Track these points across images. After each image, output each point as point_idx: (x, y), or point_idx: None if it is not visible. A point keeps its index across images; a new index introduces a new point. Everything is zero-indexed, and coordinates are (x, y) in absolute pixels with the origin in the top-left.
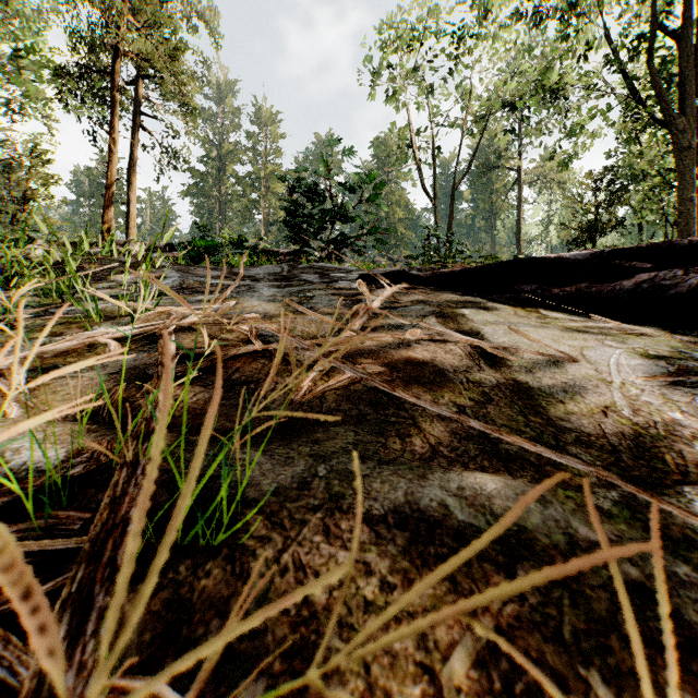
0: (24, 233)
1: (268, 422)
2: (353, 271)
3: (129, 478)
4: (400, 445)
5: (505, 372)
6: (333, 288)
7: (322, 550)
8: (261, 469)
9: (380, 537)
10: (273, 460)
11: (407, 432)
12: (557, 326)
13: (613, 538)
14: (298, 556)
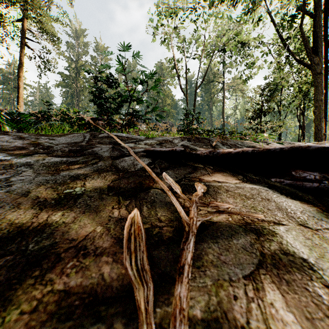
0: None
1: None
2: (141, 140)
3: None
4: None
5: None
6: (115, 169)
7: None
8: None
9: None
10: None
11: None
12: None
13: None
14: None
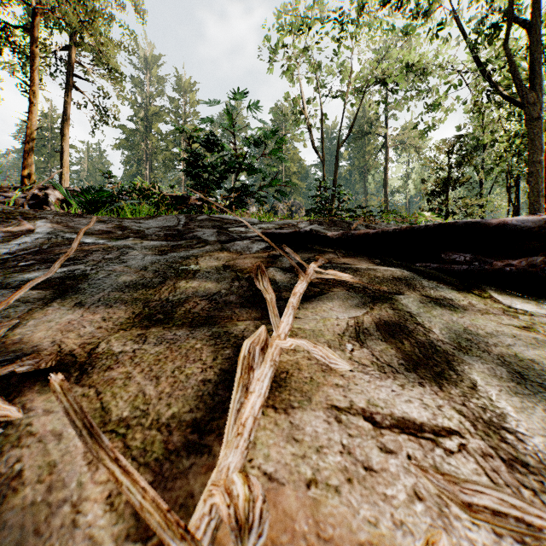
0: None
1: None
2: (254, 224)
3: None
4: None
5: None
6: (227, 252)
7: None
8: None
9: None
10: None
11: None
12: None
13: None
14: None
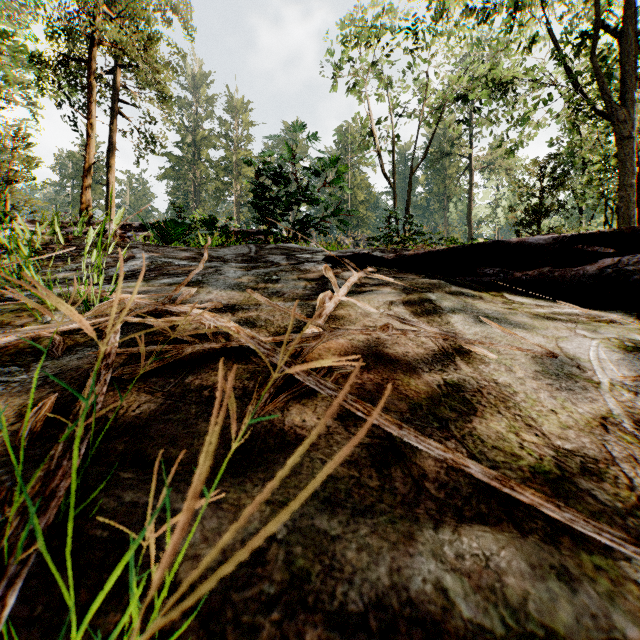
0: None
1: (201, 503)
2: (319, 251)
3: None
4: (378, 481)
5: (484, 371)
6: (299, 270)
7: None
8: (203, 529)
9: None
10: (219, 512)
11: (384, 459)
12: (525, 313)
13: None
14: None
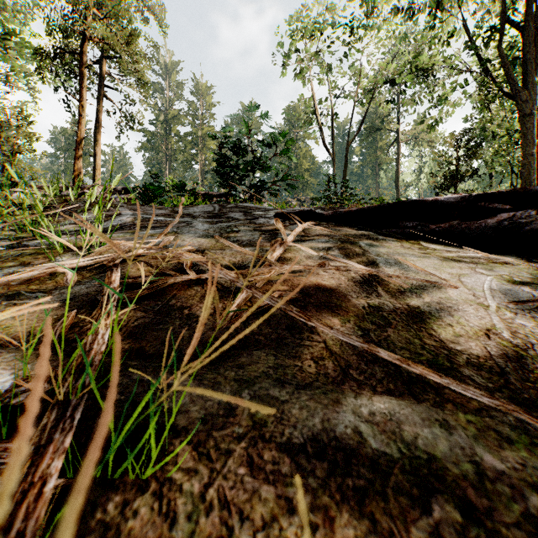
0: (8, 179)
1: (195, 362)
2: (271, 209)
3: (57, 421)
4: (315, 368)
5: (399, 297)
6: (254, 224)
7: (246, 484)
8: (190, 395)
9: (300, 468)
10: (201, 386)
11: (320, 355)
12: (436, 256)
13: (517, 466)
14: (223, 491)
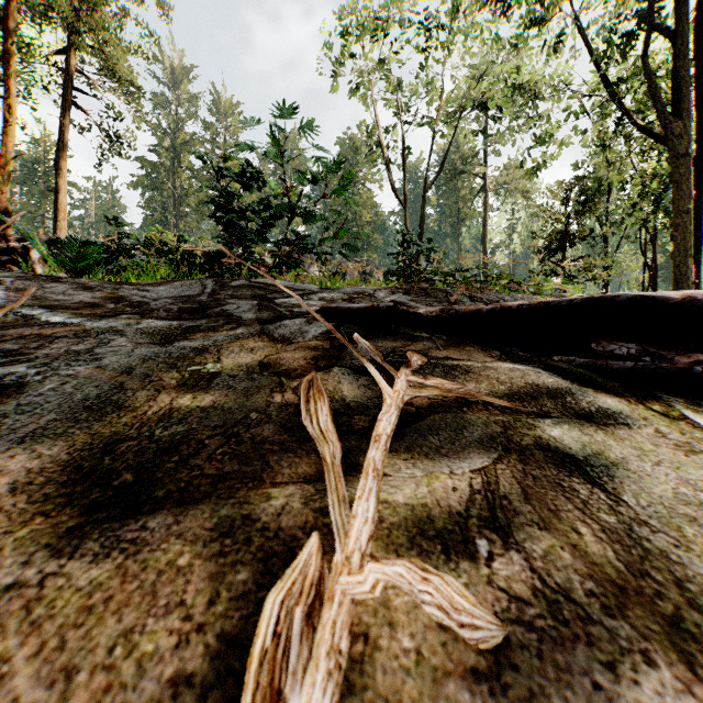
0: None
1: None
2: (313, 292)
3: None
4: None
5: None
6: (269, 339)
7: None
8: None
9: None
10: None
11: None
12: None
13: None
14: None
